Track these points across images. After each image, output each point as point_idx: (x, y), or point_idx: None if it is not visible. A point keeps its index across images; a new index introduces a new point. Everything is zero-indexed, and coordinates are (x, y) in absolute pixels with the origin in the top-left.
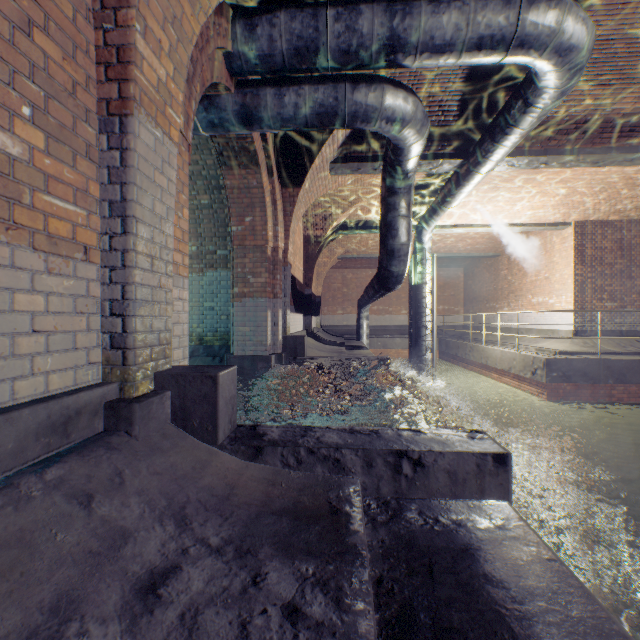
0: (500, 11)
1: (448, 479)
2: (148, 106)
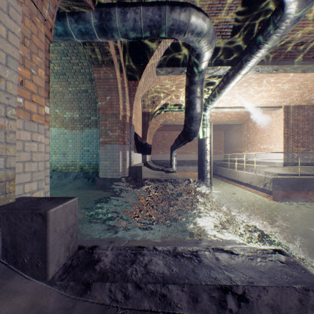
0: None
1: (271, 313)
2: None
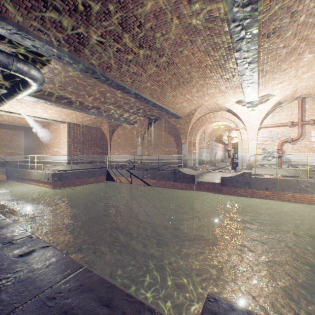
0: (6, 59)
1: None
2: None
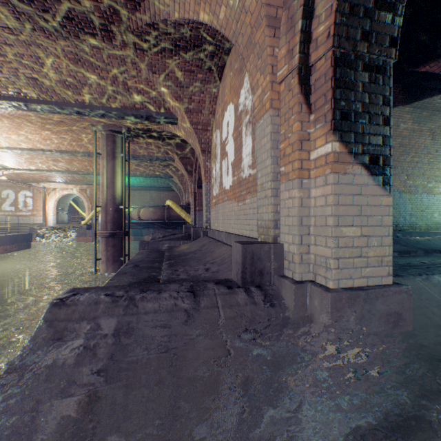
0: None
1: None
2: (258, 118)
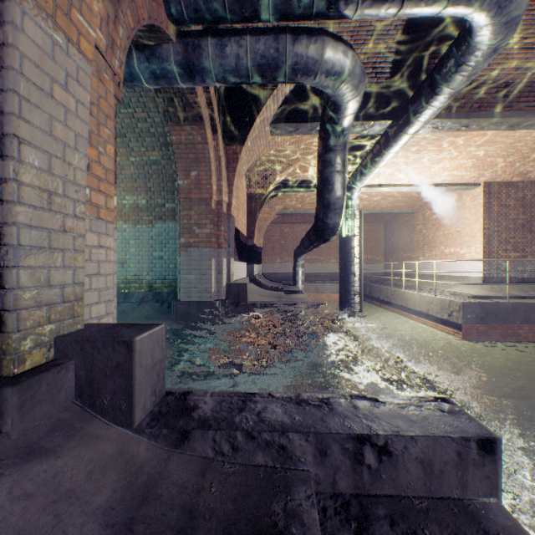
0: None
1: (421, 470)
2: None
